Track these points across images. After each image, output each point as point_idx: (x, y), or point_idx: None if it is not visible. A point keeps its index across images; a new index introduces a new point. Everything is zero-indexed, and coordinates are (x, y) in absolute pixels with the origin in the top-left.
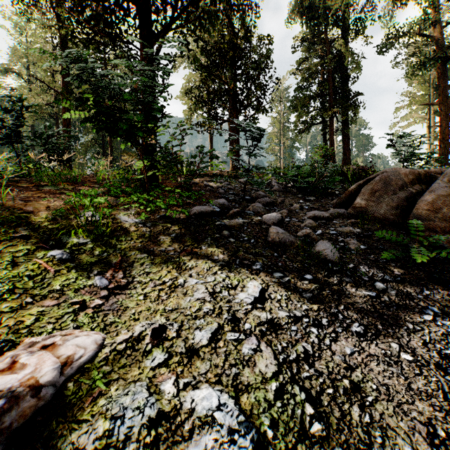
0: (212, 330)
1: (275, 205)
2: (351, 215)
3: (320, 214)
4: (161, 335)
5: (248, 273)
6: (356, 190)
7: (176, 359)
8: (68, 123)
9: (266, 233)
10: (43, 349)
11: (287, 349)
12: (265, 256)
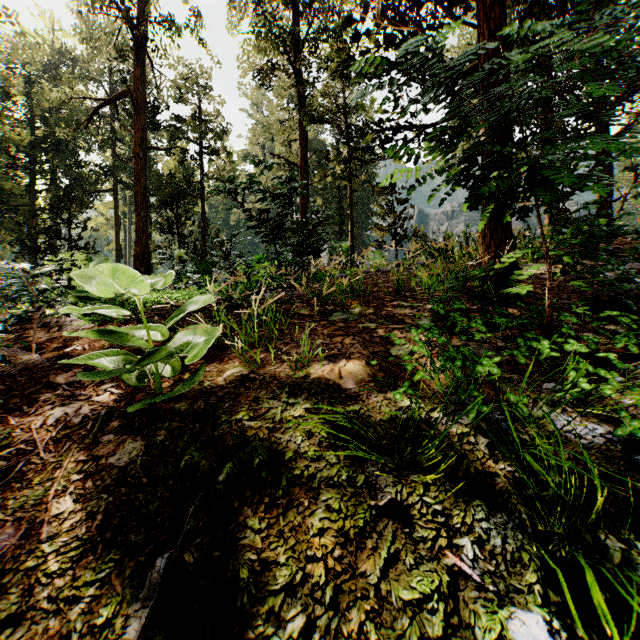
0: None
1: None
2: None
3: None
4: None
5: None
6: None
7: None
8: (306, 200)
9: None
10: None
11: None
12: None
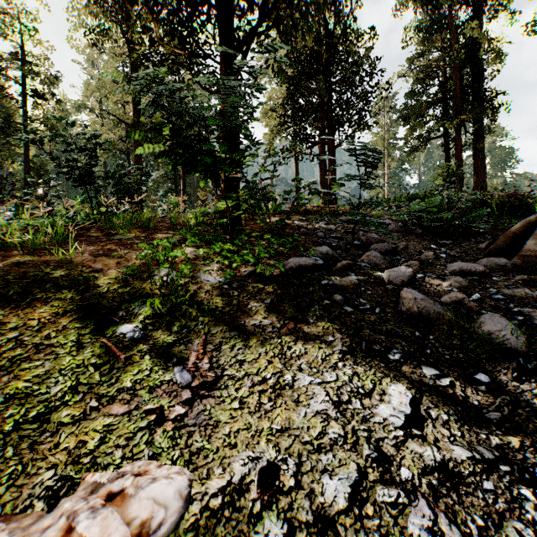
0: (351, 481)
1: (397, 253)
2: (518, 267)
3: (470, 267)
4: (272, 483)
5: (384, 368)
6: (522, 230)
7: (301, 536)
8: (139, 158)
9: (394, 298)
10: (108, 500)
11: (487, 532)
12: (403, 338)
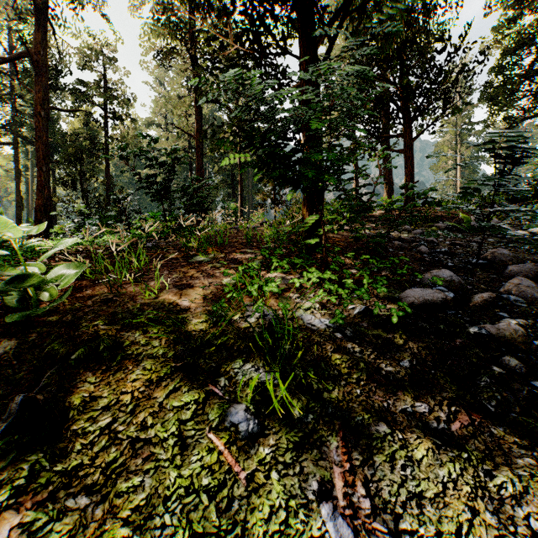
0: None
1: None
2: None
3: None
4: None
5: None
6: None
7: None
8: (201, 167)
9: None
10: None
11: None
12: None
